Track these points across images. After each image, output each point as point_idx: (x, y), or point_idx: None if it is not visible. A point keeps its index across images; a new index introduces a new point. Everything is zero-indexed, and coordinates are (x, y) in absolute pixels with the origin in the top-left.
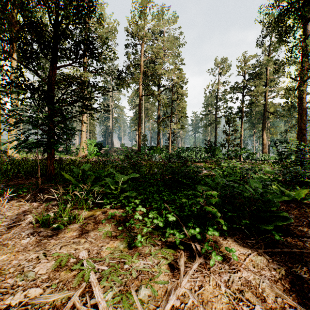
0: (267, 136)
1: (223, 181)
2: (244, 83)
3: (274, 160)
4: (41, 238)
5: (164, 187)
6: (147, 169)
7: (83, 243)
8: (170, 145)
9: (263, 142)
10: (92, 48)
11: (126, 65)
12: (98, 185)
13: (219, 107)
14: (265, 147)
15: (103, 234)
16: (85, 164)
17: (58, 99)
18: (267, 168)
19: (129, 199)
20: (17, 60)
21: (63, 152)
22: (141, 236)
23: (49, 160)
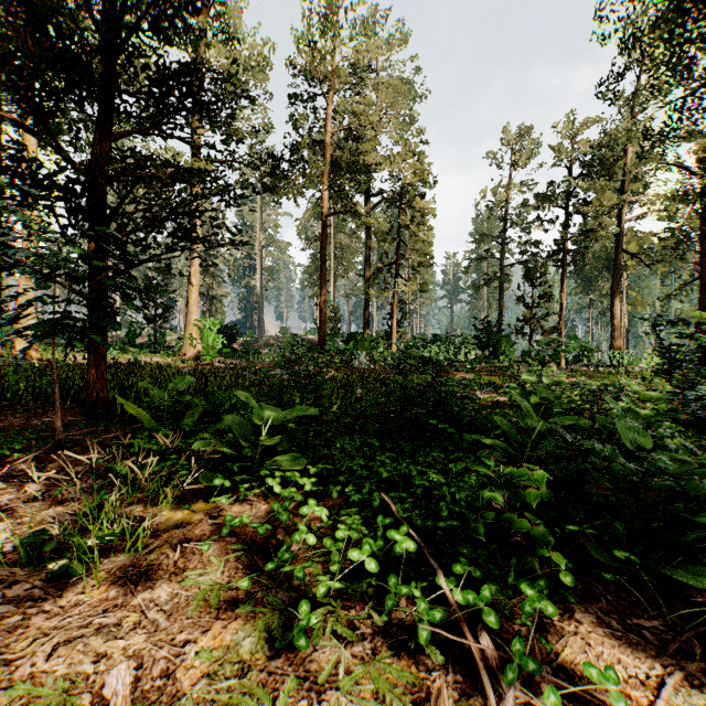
0: (621, 309)
1: (536, 424)
2: (568, 185)
3: (645, 365)
4: (8, 609)
5: (380, 437)
6: (338, 389)
7: (129, 630)
8: (395, 331)
9: (614, 324)
10: (200, 88)
11: (292, 144)
12: (210, 431)
13: (508, 243)
14: (619, 336)
15: (196, 597)
16: (180, 379)
17: (114, 212)
18: (636, 387)
19: (285, 475)
20: (7, 115)
21: (147, 348)
22: (312, 600)
23: (92, 366)
